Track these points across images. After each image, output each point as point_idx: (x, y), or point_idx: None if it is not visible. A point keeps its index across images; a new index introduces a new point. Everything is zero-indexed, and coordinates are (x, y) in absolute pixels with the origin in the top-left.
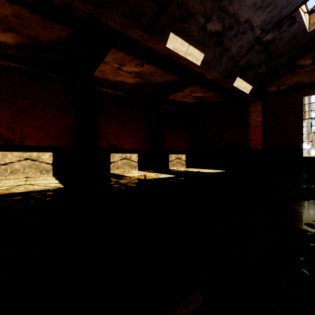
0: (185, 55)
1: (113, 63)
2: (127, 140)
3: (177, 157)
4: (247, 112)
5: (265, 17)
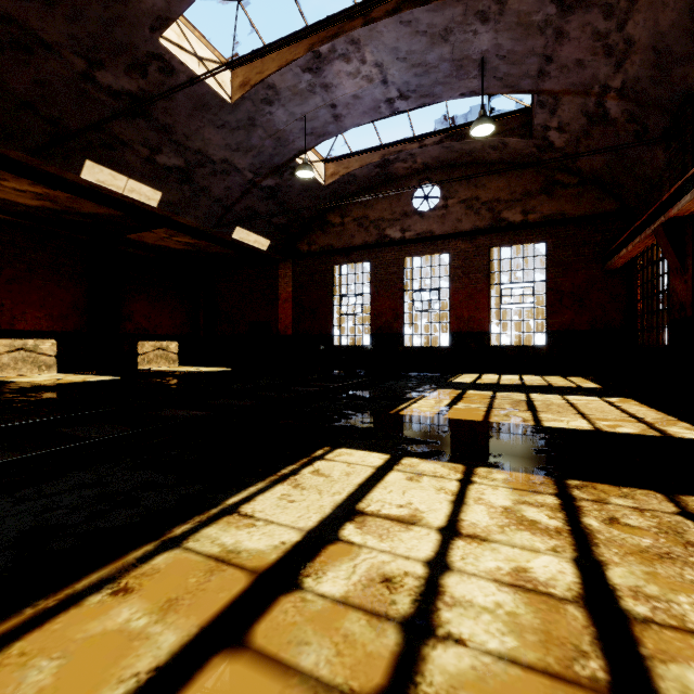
0: (123, 191)
1: None
2: (28, 311)
3: (159, 347)
4: (276, 277)
5: (252, 161)
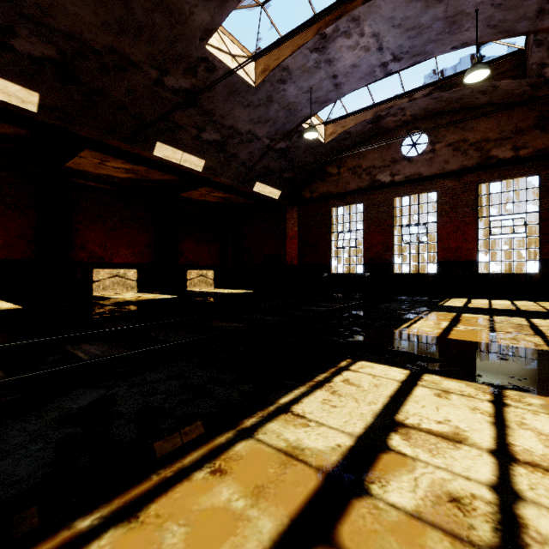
0: (180, 162)
1: (92, 158)
2: (120, 250)
3: (201, 274)
4: (285, 219)
5: (268, 130)
